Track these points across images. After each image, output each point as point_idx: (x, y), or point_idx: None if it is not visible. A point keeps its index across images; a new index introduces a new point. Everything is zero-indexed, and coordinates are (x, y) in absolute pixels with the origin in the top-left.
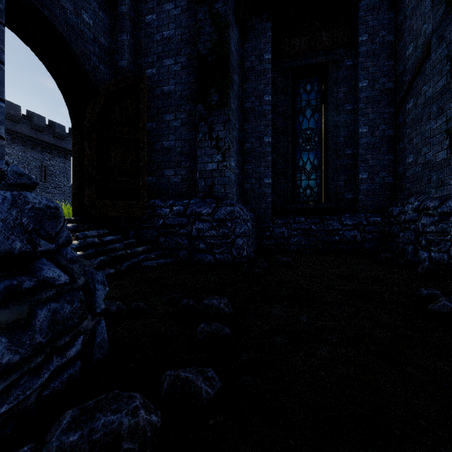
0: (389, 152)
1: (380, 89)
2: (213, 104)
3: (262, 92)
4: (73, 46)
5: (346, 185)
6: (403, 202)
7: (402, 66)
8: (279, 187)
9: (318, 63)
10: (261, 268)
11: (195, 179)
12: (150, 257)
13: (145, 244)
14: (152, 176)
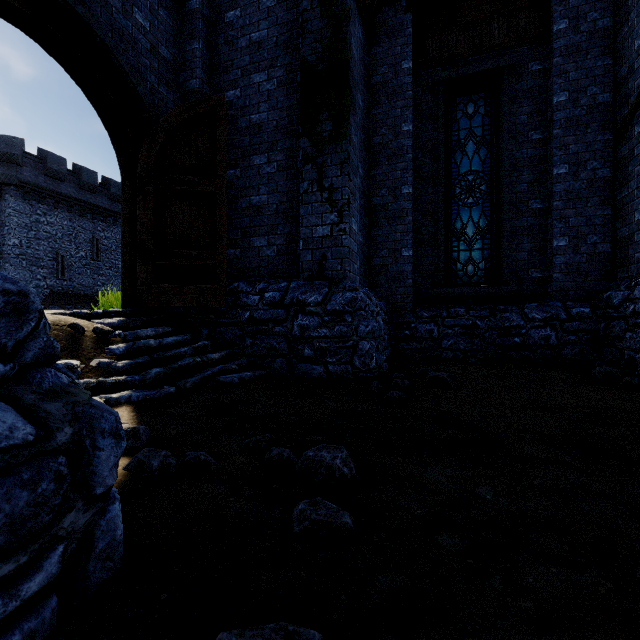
0: (604, 204)
1: (588, 104)
2: (325, 136)
3: (398, 119)
4: (119, 59)
5: (531, 257)
6: (629, 283)
7: (626, 65)
8: (424, 262)
9: (487, 70)
10: (400, 389)
11: (298, 251)
12: (229, 368)
13: (224, 348)
14: (234, 248)
